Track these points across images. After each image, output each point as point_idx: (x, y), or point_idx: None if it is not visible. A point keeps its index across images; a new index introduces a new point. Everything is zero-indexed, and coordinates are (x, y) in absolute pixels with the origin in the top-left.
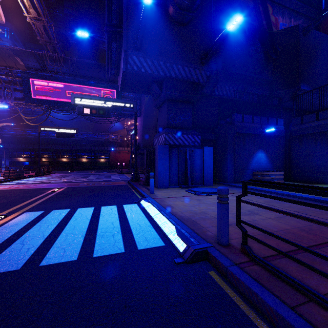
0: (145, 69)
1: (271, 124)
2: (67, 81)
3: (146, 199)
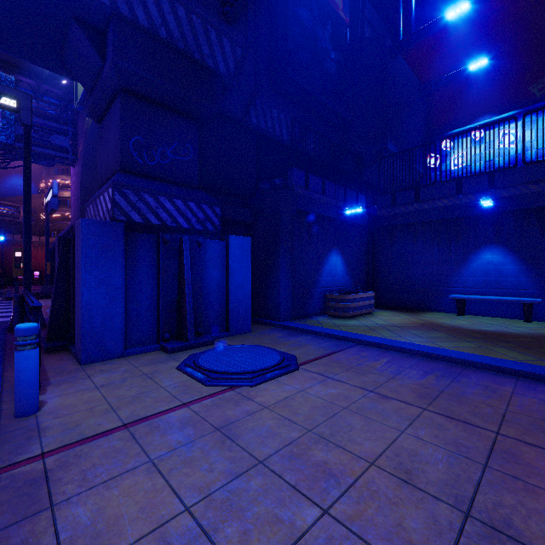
0: None
1: (350, 201)
2: None
3: None
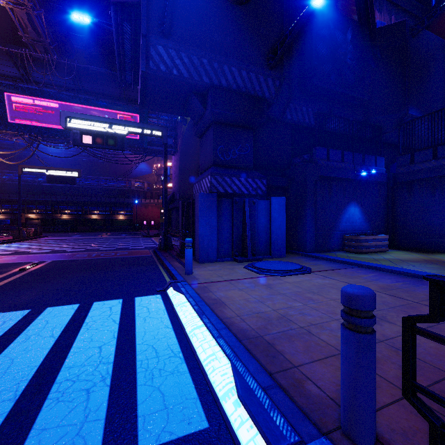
0: (179, 71)
1: (368, 164)
2: (65, 99)
3: (177, 285)
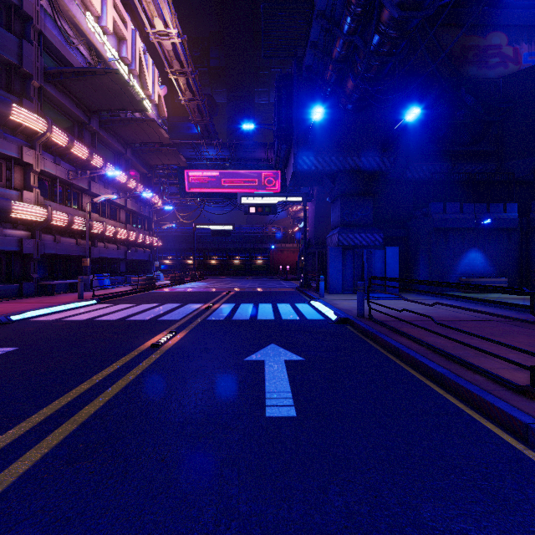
0: (316, 167)
1: (493, 212)
2: (223, 168)
3: (315, 299)
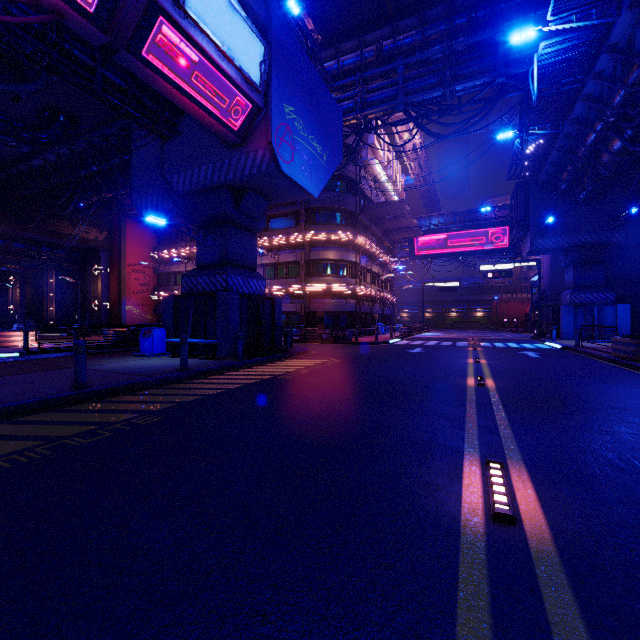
0: (549, 245)
1: None
2: (450, 230)
3: (548, 341)
